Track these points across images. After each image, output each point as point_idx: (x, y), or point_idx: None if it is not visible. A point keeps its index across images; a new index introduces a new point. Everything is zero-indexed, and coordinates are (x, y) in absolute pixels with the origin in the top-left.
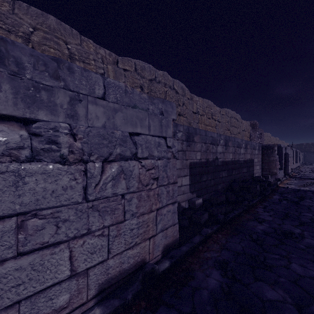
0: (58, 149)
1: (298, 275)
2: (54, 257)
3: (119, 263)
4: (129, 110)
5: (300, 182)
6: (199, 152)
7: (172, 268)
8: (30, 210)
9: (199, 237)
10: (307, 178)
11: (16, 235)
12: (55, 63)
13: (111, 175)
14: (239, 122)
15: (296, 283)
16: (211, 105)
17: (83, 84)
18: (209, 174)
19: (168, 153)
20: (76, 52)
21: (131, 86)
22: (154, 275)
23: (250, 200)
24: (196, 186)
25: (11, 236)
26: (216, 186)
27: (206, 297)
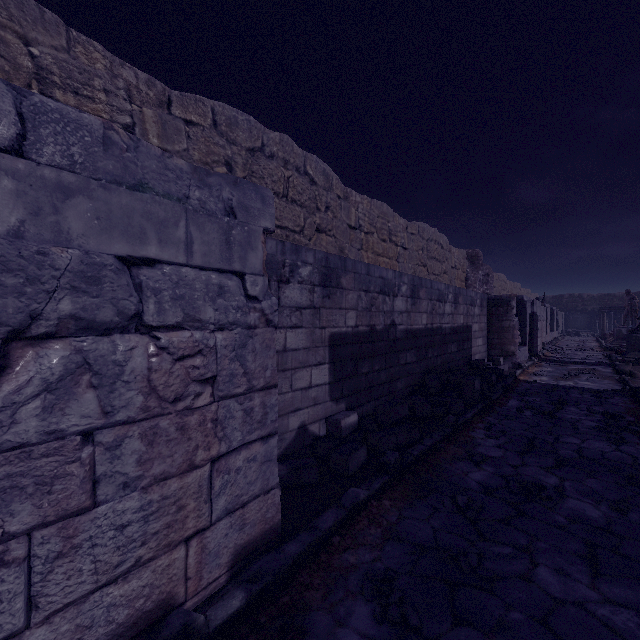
0: None
1: (550, 601)
2: None
3: (78, 629)
4: (121, 195)
5: (559, 371)
6: (354, 310)
7: (252, 609)
8: None
9: (335, 512)
10: (571, 362)
11: None
12: None
13: (42, 379)
14: (444, 251)
15: (547, 623)
16: (387, 214)
17: None
18: (376, 358)
19: (250, 314)
20: (54, 66)
21: (203, 159)
22: None
23: (460, 412)
24: (347, 386)
25: None
26: (392, 384)
27: None
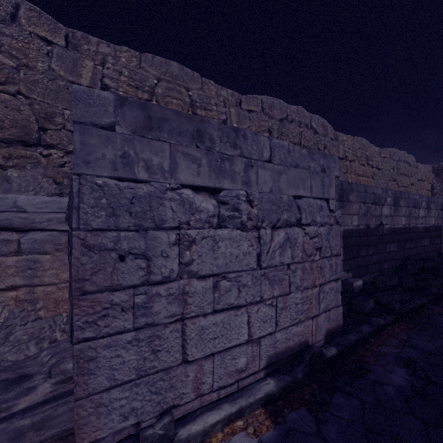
0: (238, 216)
1: None
2: (235, 319)
3: (285, 339)
4: (292, 171)
5: None
6: (357, 215)
7: (339, 357)
8: (220, 273)
9: (368, 327)
10: None
11: (212, 293)
12: (233, 132)
13: (278, 243)
14: (412, 168)
15: None
16: (366, 145)
17: (253, 149)
18: (370, 246)
19: (331, 219)
20: (197, 98)
21: (257, 130)
22: (322, 359)
23: (440, 287)
24: (352, 263)
25: (209, 294)
26: (380, 265)
27: (392, 393)
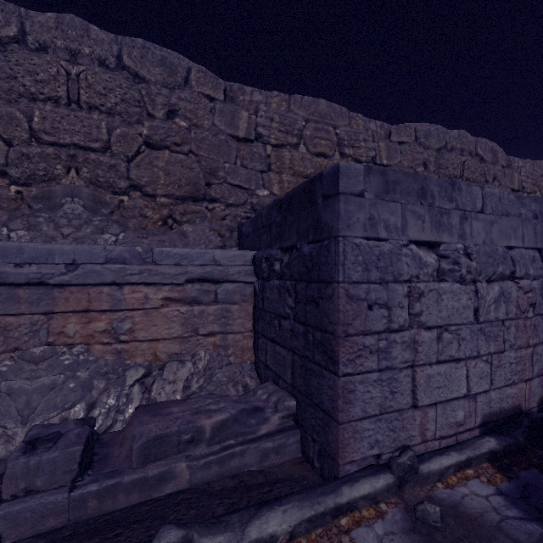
0: (457, 269)
1: None
2: (455, 372)
3: (498, 400)
4: (503, 220)
5: None
6: None
7: None
8: (442, 325)
9: None
10: None
11: (435, 345)
12: (449, 185)
13: (493, 297)
14: None
15: None
16: None
17: (466, 200)
18: None
19: None
20: (345, 136)
21: (409, 165)
22: (542, 426)
23: None
24: None
25: (433, 345)
26: None
27: None
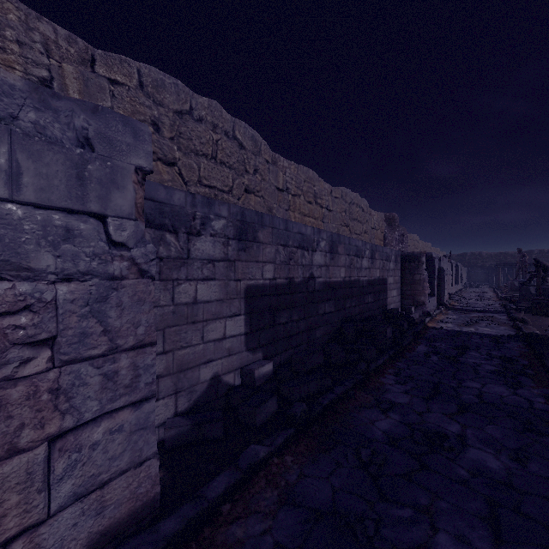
0: None
1: None
2: None
3: None
4: None
5: (462, 318)
6: (272, 264)
7: None
8: None
9: (228, 476)
10: (473, 311)
11: None
12: None
13: None
14: (365, 214)
15: None
16: (313, 179)
17: None
18: (294, 309)
19: (114, 263)
20: None
21: None
22: None
23: (372, 359)
24: (264, 336)
25: None
26: (311, 333)
27: None
